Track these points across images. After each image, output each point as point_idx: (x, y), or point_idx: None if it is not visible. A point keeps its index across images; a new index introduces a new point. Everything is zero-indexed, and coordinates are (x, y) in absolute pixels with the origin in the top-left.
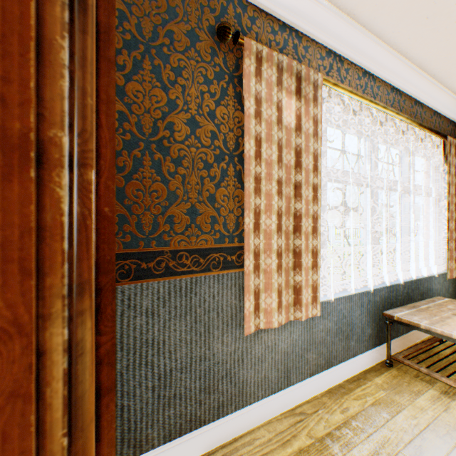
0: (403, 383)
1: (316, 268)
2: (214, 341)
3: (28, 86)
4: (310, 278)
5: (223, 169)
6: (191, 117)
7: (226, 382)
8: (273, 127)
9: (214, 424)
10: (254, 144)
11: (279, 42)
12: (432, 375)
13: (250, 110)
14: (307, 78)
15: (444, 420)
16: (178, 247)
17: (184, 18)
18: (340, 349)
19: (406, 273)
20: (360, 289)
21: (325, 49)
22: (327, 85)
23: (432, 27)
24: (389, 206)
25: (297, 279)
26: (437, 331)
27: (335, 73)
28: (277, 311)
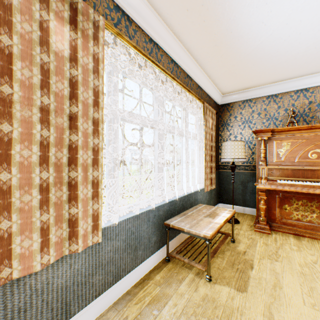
0: (174, 274)
1: (98, 198)
2: None
3: None
4: (90, 208)
5: None
6: None
7: None
8: (35, 46)
9: None
10: None
11: None
12: (190, 263)
13: None
14: (86, 14)
15: (194, 299)
16: None
17: None
18: (129, 261)
19: (183, 190)
20: (148, 207)
21: (114, 3)
22: (112, 33)
23: (191, 20)
24: (175, 145)
25: (73, 212)
26: (193, 232)
27: (124, 28)
28: (40, 252)
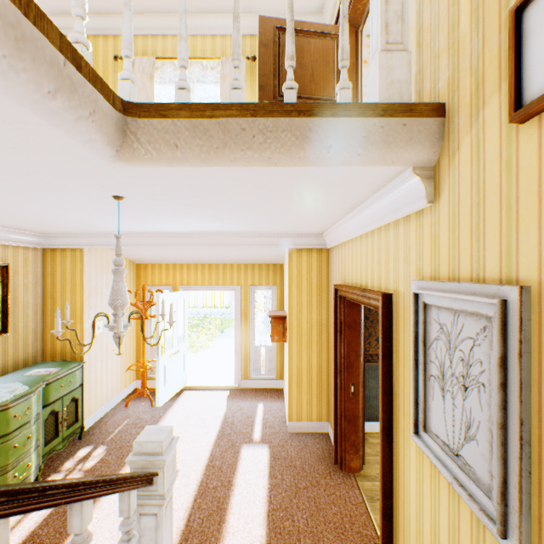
0: None
1: None
2: None
3: (359, 349)
4: None
5: None
6: None
7: None
8: None
9: None
10: None
11: None
12: None
13: None
14: None
15: None
16: (371, 352)
17: None
18: None
19: None
20: None
21: None
22: None
23: None
24: None
25: None
26: None
27: None
28: None
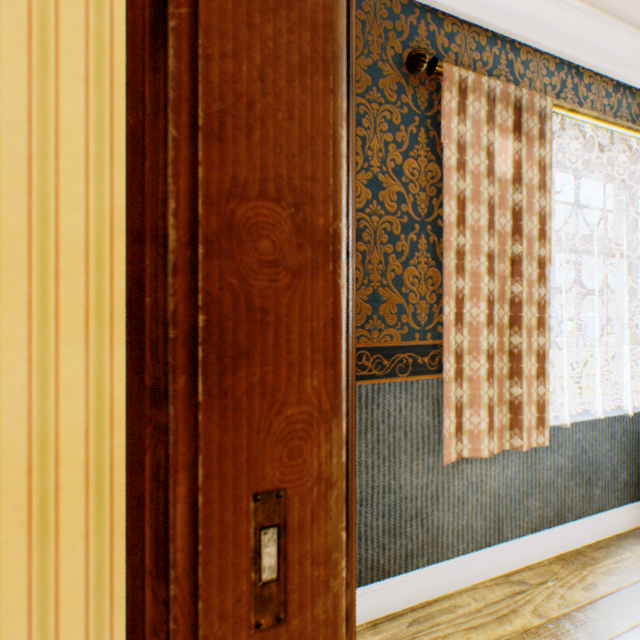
0: None
1: (543, 378)
2: (400, 469)
3: (328, 183)
4: (533, 391)
5: (412, 242)
6: (372, 176)
7: (416, 524)
8: (482, 180)
9: (401, 578)
10: (455, 207)
11: (487, 61)
12: None
13: (450, 161)
14: (529, 107)
15: None
16: (357, 344)
17: (364, 51)
18: (578, 498)
19: None
20: (608, 412)
21: (555, 60)
22: (558, 113)
23: None
24: None
25: (515, 392)
26: None
27: (569, 93)
28: (487, 435)
